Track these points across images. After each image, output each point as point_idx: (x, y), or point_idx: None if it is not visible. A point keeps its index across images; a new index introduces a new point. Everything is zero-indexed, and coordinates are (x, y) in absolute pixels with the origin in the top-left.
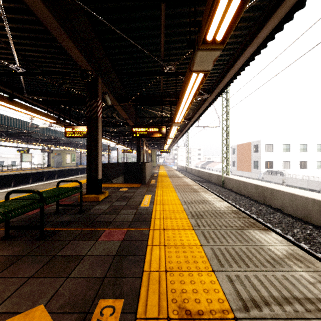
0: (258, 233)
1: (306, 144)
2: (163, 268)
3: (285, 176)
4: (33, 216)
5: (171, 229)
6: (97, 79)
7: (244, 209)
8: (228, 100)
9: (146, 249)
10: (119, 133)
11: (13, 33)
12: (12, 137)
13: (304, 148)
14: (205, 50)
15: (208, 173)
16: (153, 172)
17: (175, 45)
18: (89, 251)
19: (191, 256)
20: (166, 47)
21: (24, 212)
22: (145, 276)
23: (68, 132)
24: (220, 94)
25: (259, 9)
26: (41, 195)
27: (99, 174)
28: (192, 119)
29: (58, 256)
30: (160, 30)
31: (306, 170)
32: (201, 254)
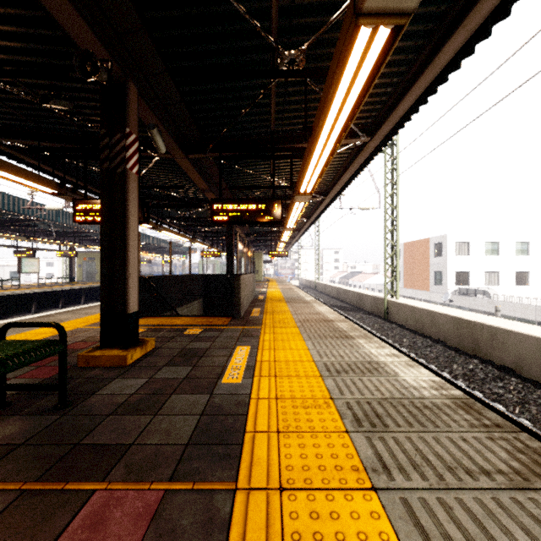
0: None
1: (526, 242)
2: None
3: (493, 299)
4: None
5: (303, 487)
6: (125, 84)
7: (436, 367)
8: (396, 159)
9: None
10: (195, 220)
11: None
12: (2, 229)
13: (523, 249)
14: None
15: (356, 293)
16: (257, 292)
17: None
18: None
19: None
20: (283, 7)
21: None
22: None
23: (81, 213)
24: (394, 134)
25: None
26: None
27: (131, 302)
28: (330, 192)
29: None
30: None
31: (527, 288)
32: None
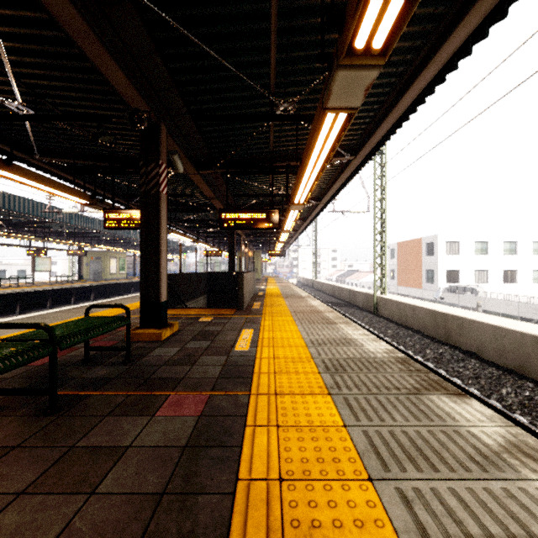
0: (446, 401)
1: (514, 242)
2: (276, 473)
3: (480, 296)
4: (42, 368)
5: (289, 393)
6: (159, 127)
7: (412, 353)
8: (384, 167)
9: (244, 433)
10: (198, 222)
11: (9, 45)
12: (17, 230)
13: (511, 249)
14: (351, 68)
15: (350, 290)
16: (257, 289)
17: (295, 66)
18: (136, 438)
19: (327, 448)
20: (279, 71)
21: (16, 366)
22: (241, 491)
23: (110, 220)
24: (373, 155)
25: (444, 0)
26: (52, 332)
27: (162, 293)
28: (323, 198)
29: (79, 448)
30: (269, 38)
31: (514, 286)
32: (345, 444)
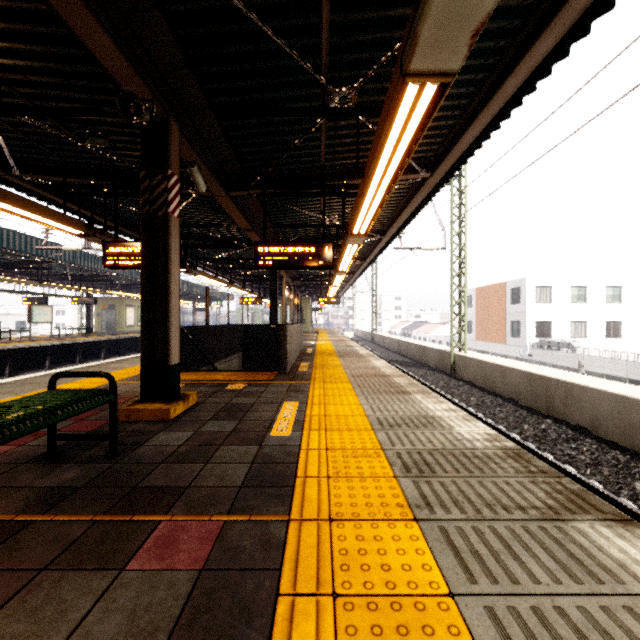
0: (609, 536)
1: (619, 287)
2: None
3: (578, 353)
4: None
5: (351, 518)
6: (167, 123)
7: (505, 428)
8: (464, 192)
9: (274, 615)
10: (233, 262)
11: None
12: (10, 272)
13: (614, 295)
14: None
15: (419, 346)
16: (305, 344)
17: (356, 37)
18: (78, 626)
19: None
20: (334, 44)
21: None
22: None
23: (111, 256)
24: (457, 170)
25: None
26: None
27: (173, 354)
28: (388, 230)
29: None
30: None
31: (619, 341)
32: None
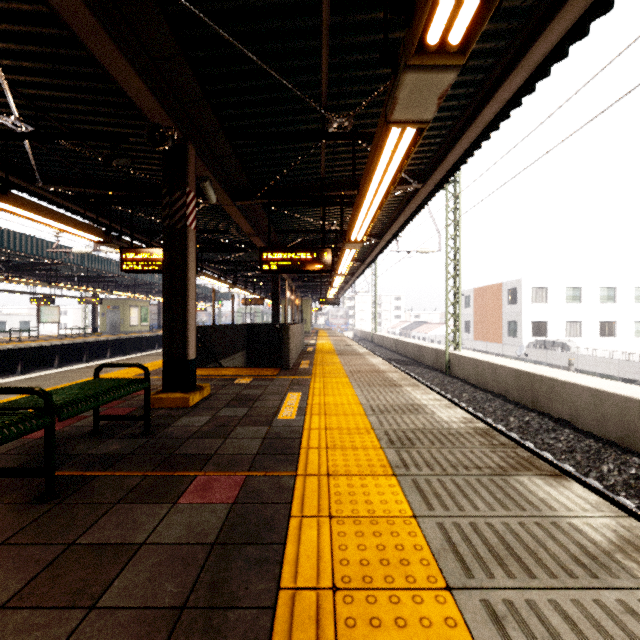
0: (540, 484)
1: (613, 288)
2: (328, 580)
3: (572, 352)
4: (41, 442)
5: (344, 474)
6: (186, 147)
7: (492, 421)
8: (458, 197)
9: (288, 527)
10: (236, 264)
11: (2, 46)
12: (19, 273)
13: (609, 296)
14: (422, 69)
15: (417, 345)
16: (306, 343)
17: (351, 73)
18: (153, 532)
19: (393, 546)
20: (332, 79)
21: (1, 442)
22: (284, 604)
23: (128, 261)
24: (446, 182)
25: None
26: (49, 399)
27: (190, 350)
28: (385, 235)
29: (79, 546)
30: (320, 37)
31: (613, 340)
32: (416, 540)
